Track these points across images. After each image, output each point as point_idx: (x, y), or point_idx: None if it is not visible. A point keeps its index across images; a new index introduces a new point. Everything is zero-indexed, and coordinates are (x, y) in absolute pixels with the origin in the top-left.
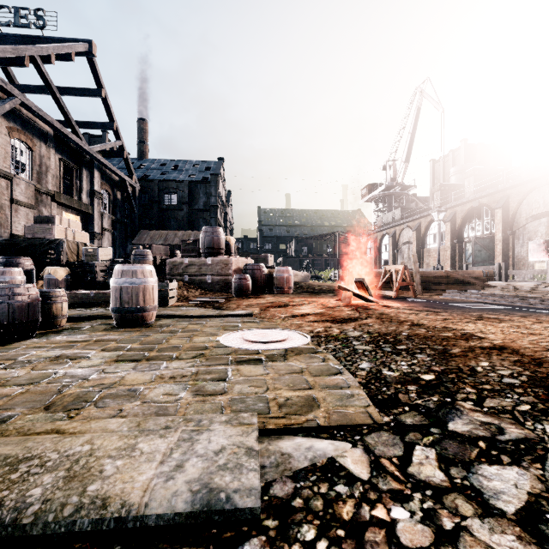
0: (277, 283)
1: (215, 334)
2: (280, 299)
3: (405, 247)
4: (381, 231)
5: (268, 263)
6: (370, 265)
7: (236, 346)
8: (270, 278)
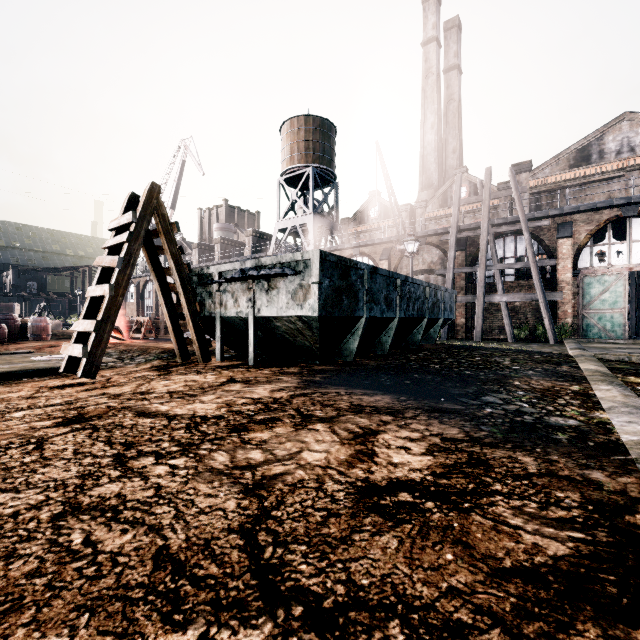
0: (34, 331)
1: (23, 358)
2: (46, 343)
3: None
4: (144, 276)
5: (14, 312)
6: (132, 311)
7: (49, 359)
8: (22, 327)
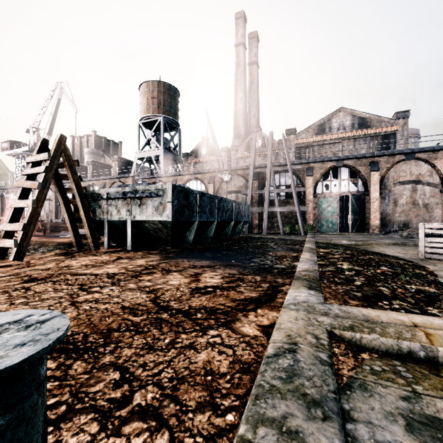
0: None
1: None
2: None
3: (47, 202)
4: None
5: None
6: None
7: None
8: None
